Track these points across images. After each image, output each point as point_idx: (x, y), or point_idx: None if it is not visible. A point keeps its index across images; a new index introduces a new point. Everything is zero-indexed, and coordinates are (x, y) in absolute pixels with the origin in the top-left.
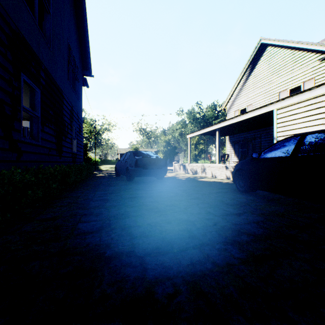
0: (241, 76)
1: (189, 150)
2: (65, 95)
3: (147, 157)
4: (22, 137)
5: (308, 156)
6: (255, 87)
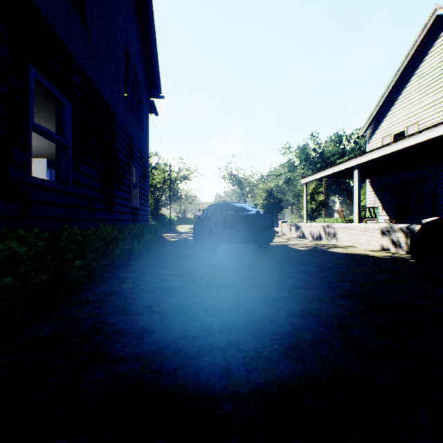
0: (395, 78)
1: (305, 202)
2: (120, 120)
3: (241, 212)
4: (32, 176)
5: None
6: (423, 94)
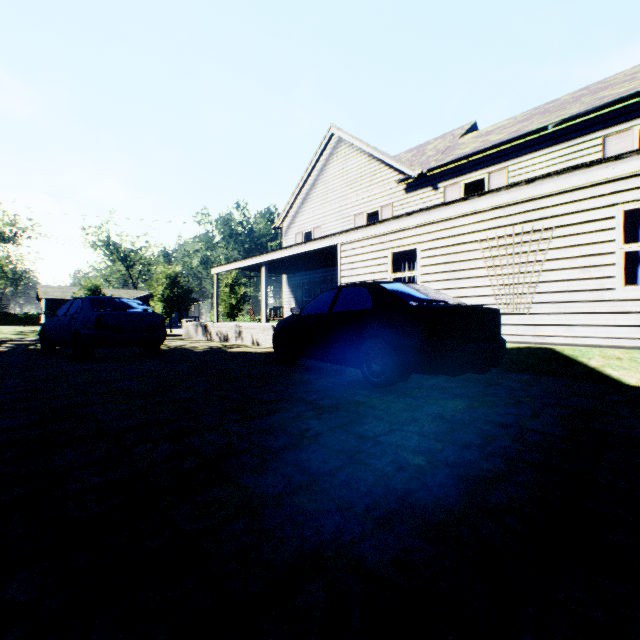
0: (305, 177)
1: (217, 297)
2: None
3: (123, 310)
4: None
5: (340, 313)
6: (325, 200)
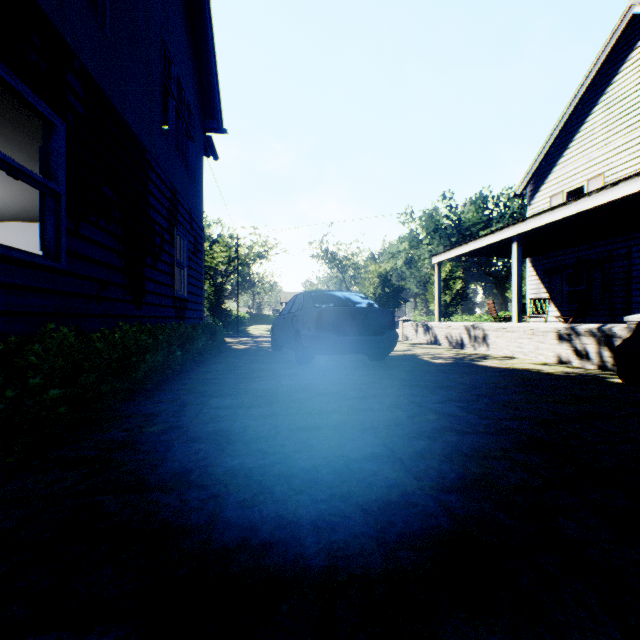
0: (570, 109)
1: (437, 292)
2: (155, 161)
3: (345, 306)
4: None
5: None
6: (611, 131)
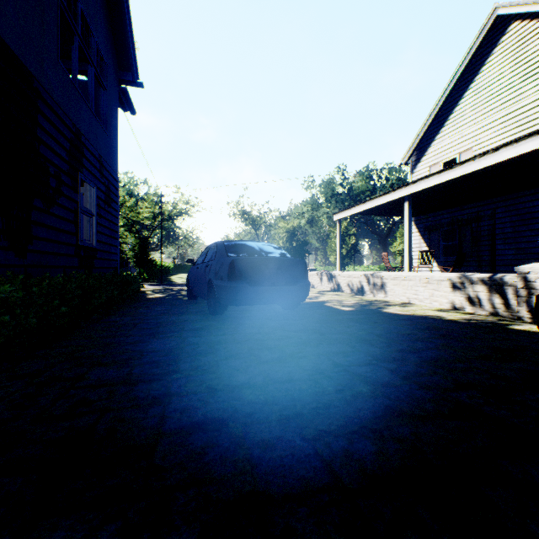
0: (446, 93)
1: (338, 245)
2: (48, 93)
3: (258, 255)
4: None
5: None
6: (479, 113)
